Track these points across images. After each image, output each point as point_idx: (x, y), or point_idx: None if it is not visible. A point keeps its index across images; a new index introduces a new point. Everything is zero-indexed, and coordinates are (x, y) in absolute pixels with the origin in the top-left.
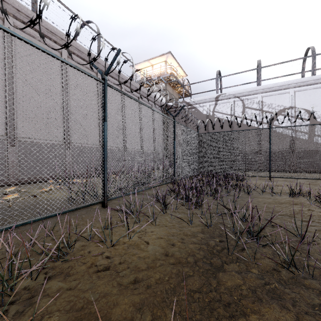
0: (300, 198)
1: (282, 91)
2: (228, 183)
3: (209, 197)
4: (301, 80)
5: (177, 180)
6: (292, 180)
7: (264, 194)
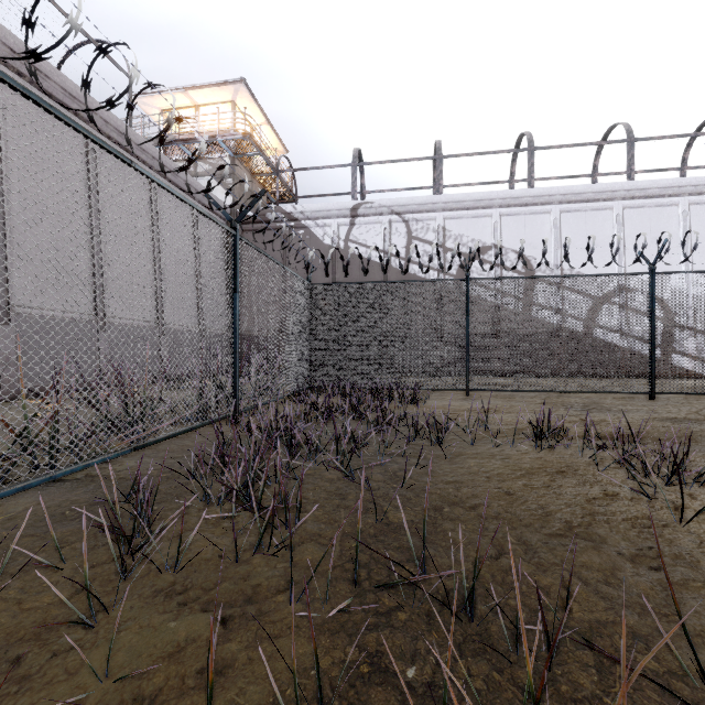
0: (555, 448)
1: (480, 211)
2: (384, 413)
3: (331, 472)
4: (511, 194)
5: (246, 409)
6: (508, 394)
7: (473, 443)
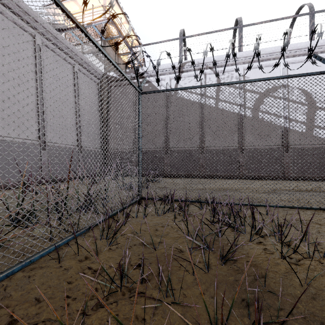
0: None
1: (271, 61)
2: None
3: None
4: (297, 46)
5: None
6: None
7: None
